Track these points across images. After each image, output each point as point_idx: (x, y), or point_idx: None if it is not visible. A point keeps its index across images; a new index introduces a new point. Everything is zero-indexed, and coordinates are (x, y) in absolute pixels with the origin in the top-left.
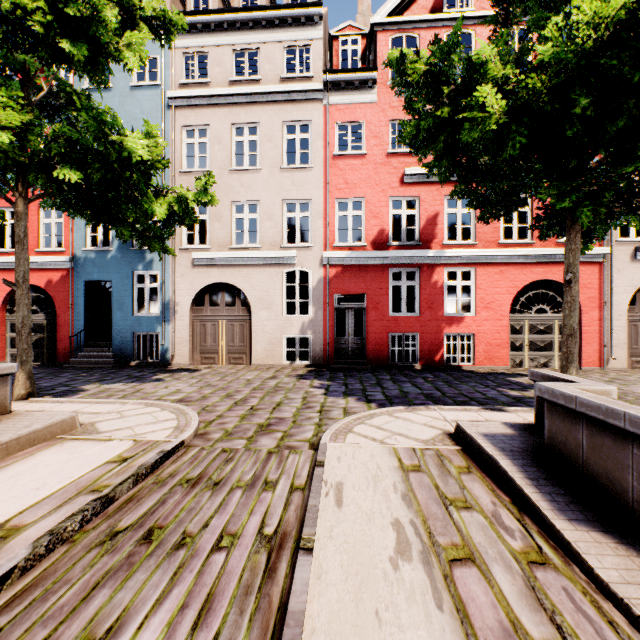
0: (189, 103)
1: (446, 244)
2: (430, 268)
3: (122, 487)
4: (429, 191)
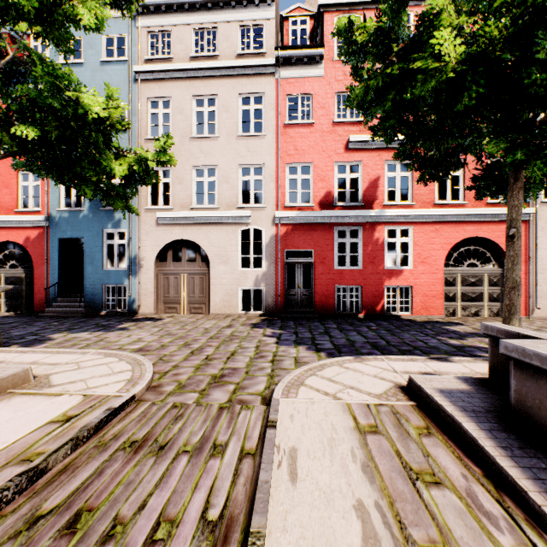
0: (154, 77)
1: (386, 205)
2: (372, 226)
3: (57, 455)
4: (371, 157)
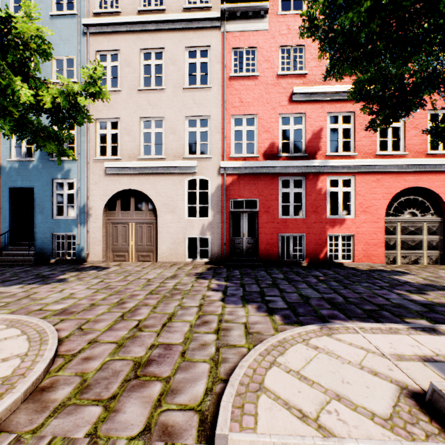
0: (102, 30)
1: (329, 155)
2: (315, 176)
3: None
4: (314, 108)
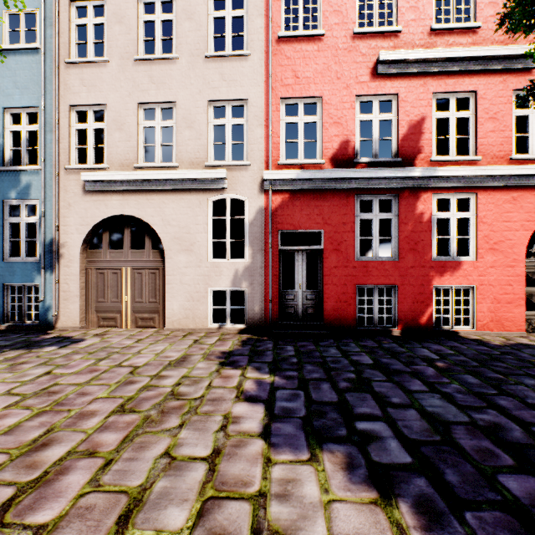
0: None
1: (436, 160)
2: (413, 194)
3: None
4: (412, 86)
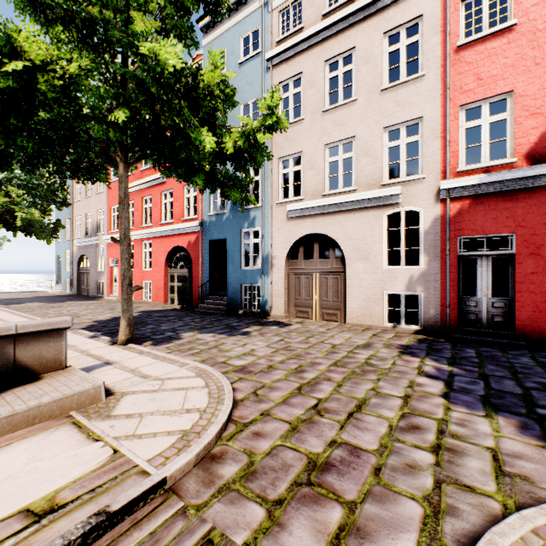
0: (284, 57)
1: None
2: None
3: None
4: None
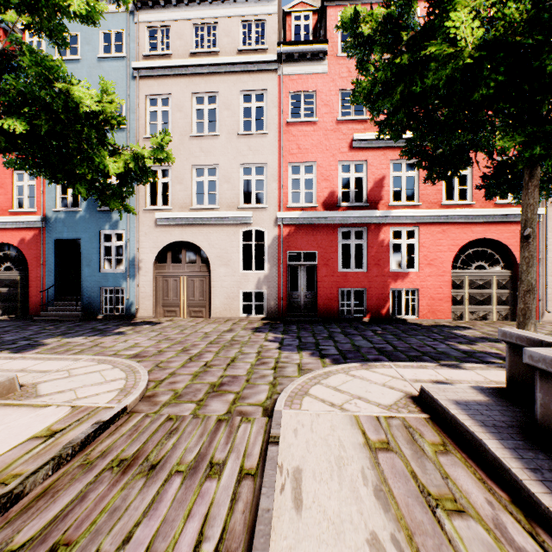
0: (152, 73)
1: (392, 205)
2: (377, 227)
3: (35, 477)
4: (376, 156)
